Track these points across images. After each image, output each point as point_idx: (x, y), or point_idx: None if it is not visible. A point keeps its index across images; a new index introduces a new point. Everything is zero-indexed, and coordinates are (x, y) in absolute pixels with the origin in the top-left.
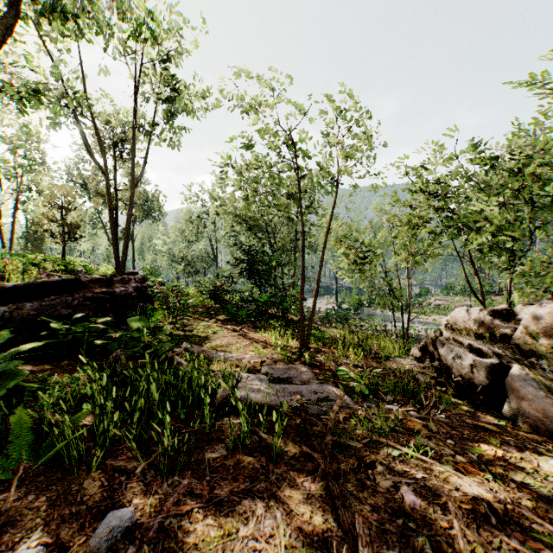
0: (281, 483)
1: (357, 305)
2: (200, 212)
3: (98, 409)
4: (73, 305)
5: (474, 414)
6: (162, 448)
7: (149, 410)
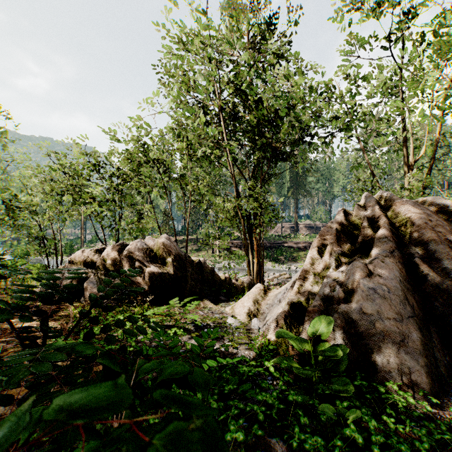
0: None
1: (24, 255)
2: None
3: None
4: None
5: (62, 304)
6: None
7: None
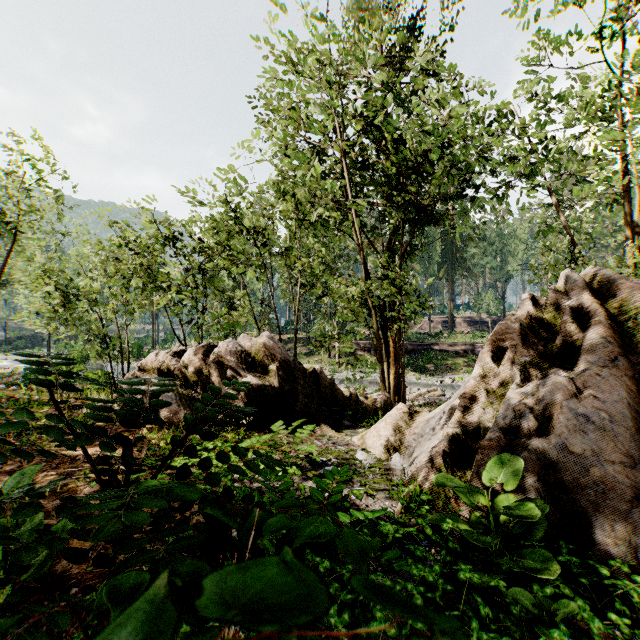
0: None
1: (81, 359)
2: None
3: None
4: None
5: None
6: None
7: None
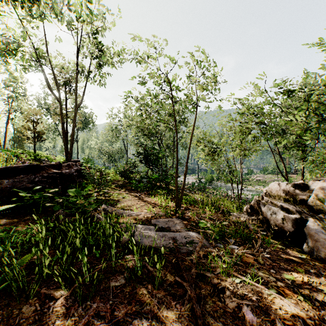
0: (161, 305)
1: (210, 180)
2: (117, 125)
3: (39, 252)
4: (35, 181)
5: (285, 250)
6: (78, 283)
7: (72, 254)
